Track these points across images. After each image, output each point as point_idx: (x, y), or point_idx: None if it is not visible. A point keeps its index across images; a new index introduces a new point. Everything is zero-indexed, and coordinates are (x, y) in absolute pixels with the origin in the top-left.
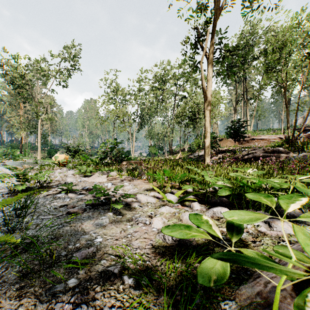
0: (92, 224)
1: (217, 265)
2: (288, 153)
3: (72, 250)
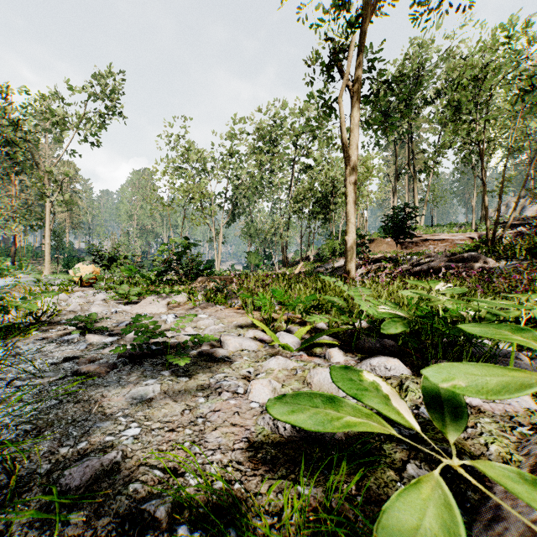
0: (123, 397)
1: (427, 518)
2: (488, 263)
3: (67, 459)
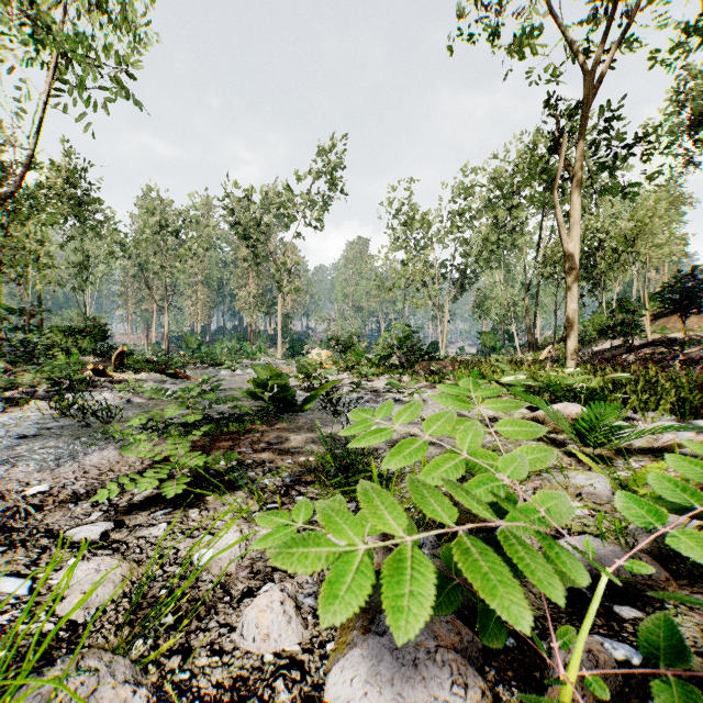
0: None
1: None
2: None
3: None
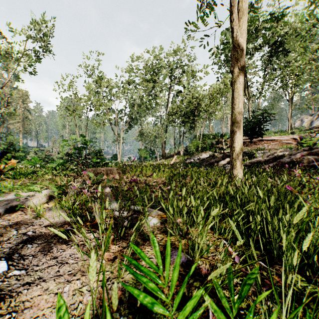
0: None
1: None
2: None
3: None
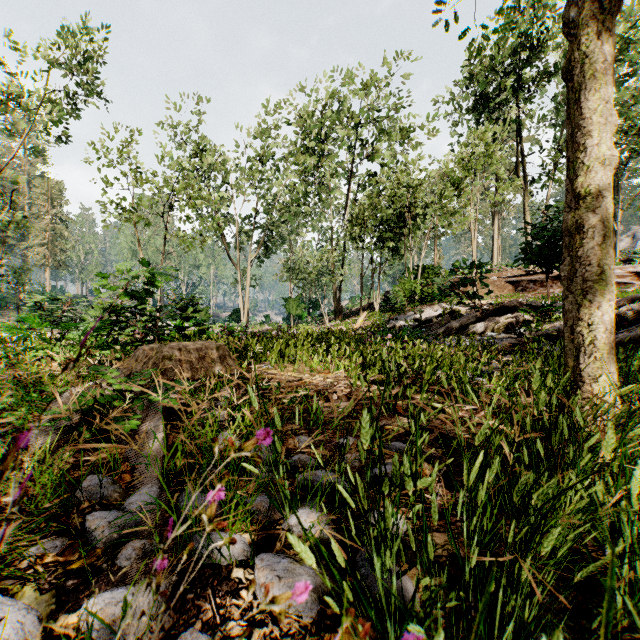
0: None
1: None
2: None
3: None
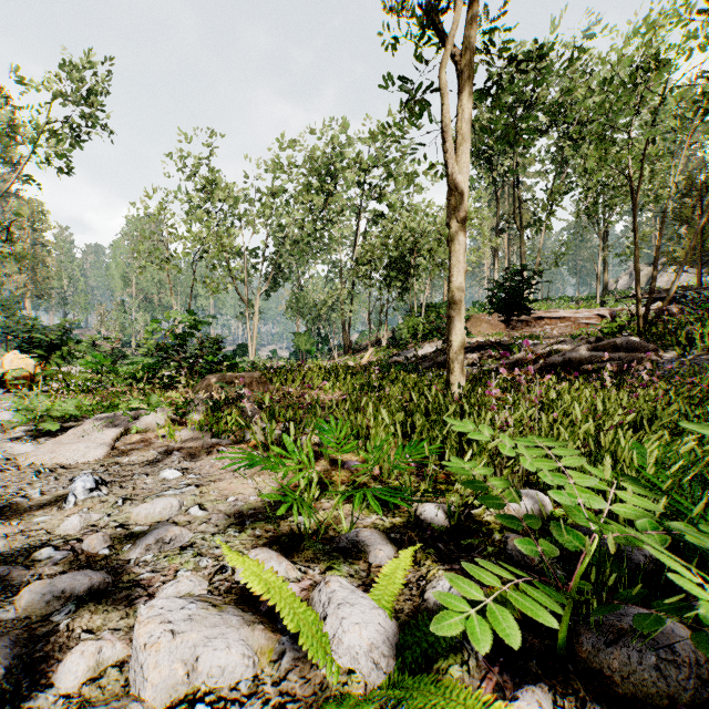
0: None
1: None
2: (651, 352)
3: None
